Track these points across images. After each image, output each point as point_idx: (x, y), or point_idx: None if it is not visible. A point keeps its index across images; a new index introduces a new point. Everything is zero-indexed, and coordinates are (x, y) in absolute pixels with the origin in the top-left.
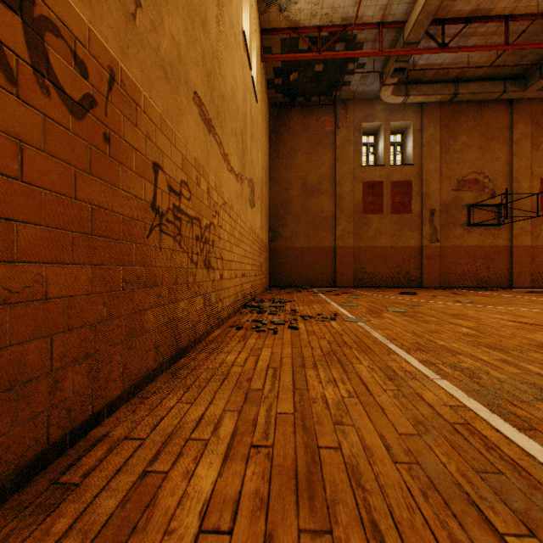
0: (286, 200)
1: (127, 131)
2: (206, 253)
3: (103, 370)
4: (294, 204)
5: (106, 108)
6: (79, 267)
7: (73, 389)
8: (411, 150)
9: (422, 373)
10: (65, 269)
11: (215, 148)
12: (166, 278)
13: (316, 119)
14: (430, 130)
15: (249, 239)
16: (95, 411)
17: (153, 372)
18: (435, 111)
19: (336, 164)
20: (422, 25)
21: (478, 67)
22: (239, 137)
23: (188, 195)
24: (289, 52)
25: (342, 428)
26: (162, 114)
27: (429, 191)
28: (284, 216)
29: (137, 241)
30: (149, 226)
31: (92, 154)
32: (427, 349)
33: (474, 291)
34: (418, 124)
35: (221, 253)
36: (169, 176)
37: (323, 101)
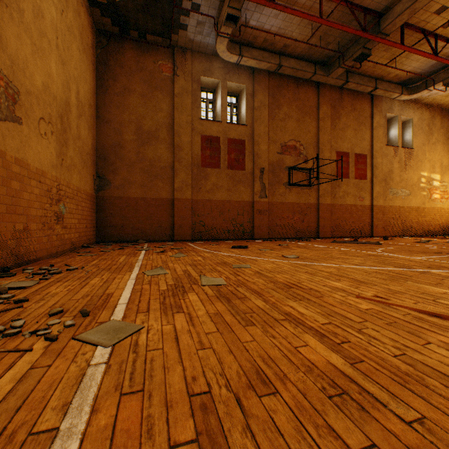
0: (118, 144)
1: None
2: None
3: None
4: (128, 149)
5: None
6: None
7: None
8: (245, 112)
9: None
10: None
11: None
12: None
13: (154, 60)
14: (260, 96)
15: None
16: None
17: None
18: (264, 80)
19: (174, 112)
20: None
21: (298, 41)
22: None
23: None
24: None
25: None
26: None
27: (260, 151)
28: (116, 162)
29: None
30: None
31: None
32: None
33: (295, 242)
34: (251, 89)
35: None
36: None
37: (161, 43)
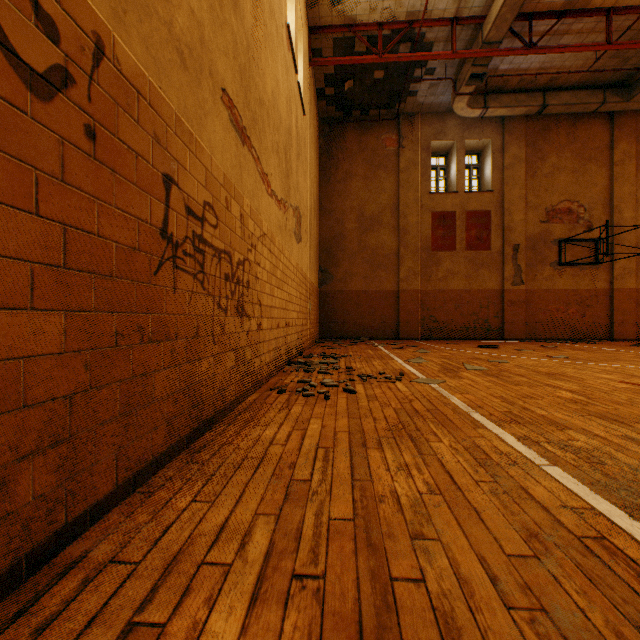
0: (339, 234)
1: (124, 126)
2: (239, 296)
3: (84, 459)
4: (349, 239)
5: (90, 90)
6: (43, 314)
7: (33, 492)
8: (489, 174)
9: (523, 456)
10: (19, 317)
11: (250, 165)
12: (183, 329)
13: (376, 136)
14: (513, 149)
15: (295, 281)
16: (71, 520)
17: (164, 454)
18: (519, 127)
19: (399, 190)
20: (505, 19)
21: (572, 72)
22: (282, 154)
23: (214, 221)
24: (343, 55)
25: (423, 546)
26: (177, 112)
27: (512, 223)
28: (337, 254)
29: (138, 279)
30: (158, 260)
31: (65, 153)
32: (523, 421)
33: (567, 344)
34: (499, 142)
35: (259, 297)
36: (187, 195)
37: (384, 115)
